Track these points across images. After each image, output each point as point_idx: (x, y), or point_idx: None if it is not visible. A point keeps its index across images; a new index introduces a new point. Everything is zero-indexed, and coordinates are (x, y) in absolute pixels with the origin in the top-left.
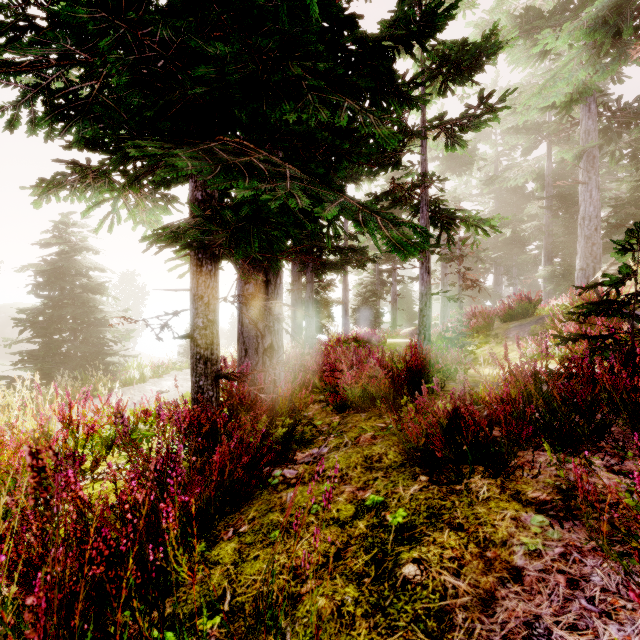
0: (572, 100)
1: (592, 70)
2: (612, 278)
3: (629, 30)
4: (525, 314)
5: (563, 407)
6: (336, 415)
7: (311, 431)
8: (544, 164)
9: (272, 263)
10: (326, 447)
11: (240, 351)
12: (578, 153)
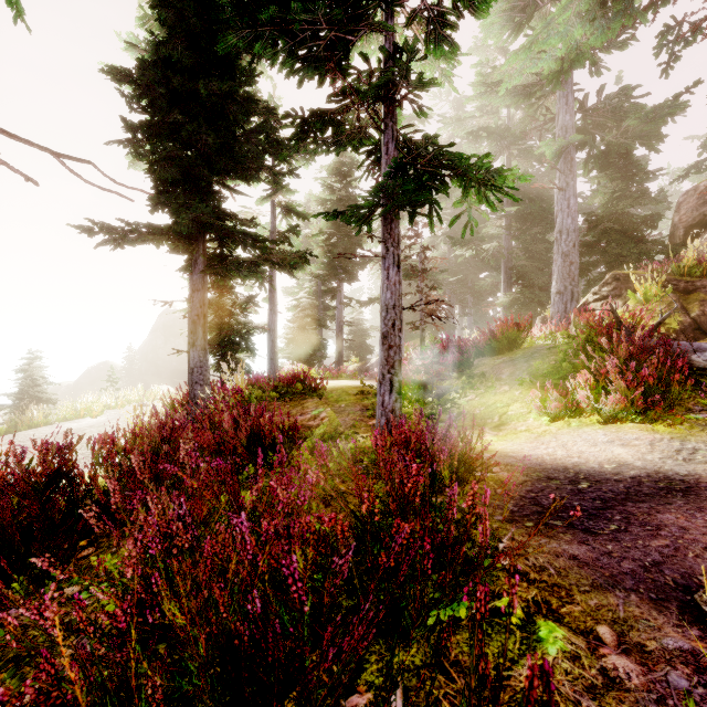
0: (561, 71)
1: (590, 28)
2: None
3: None
4: (511, 346)
5: None
6: None
7: None
8: None
9: None
10: None
11: None
12: (558, 150)
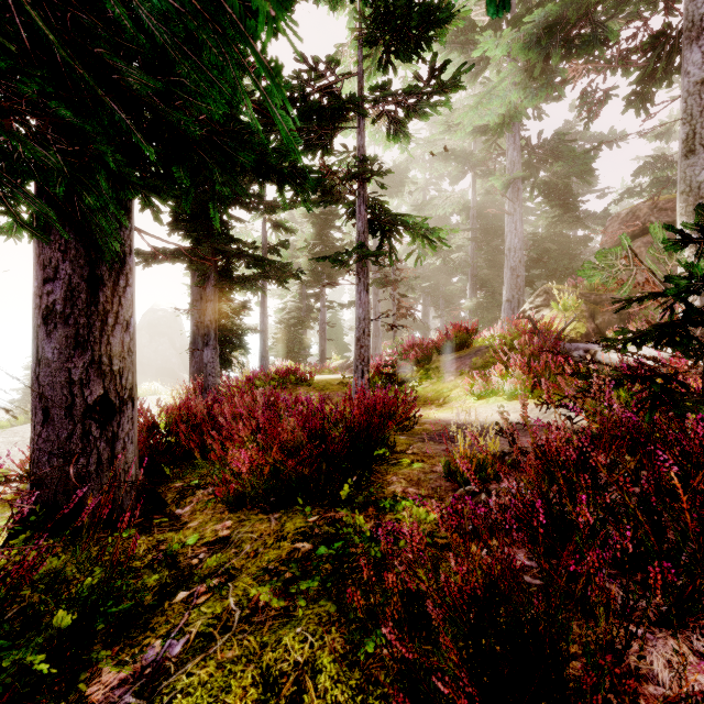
0: (504, 123)
1: (523, 94)
2: (681, 283)
3: (557, 57)
4: (463, 345)
5: (697, 543)
6: (227, 518)
7: (162, 580)
8: (467, 199)
9: (100, 244)
10: (180, 638)
11: (33, 412)
12: (506, 182)
